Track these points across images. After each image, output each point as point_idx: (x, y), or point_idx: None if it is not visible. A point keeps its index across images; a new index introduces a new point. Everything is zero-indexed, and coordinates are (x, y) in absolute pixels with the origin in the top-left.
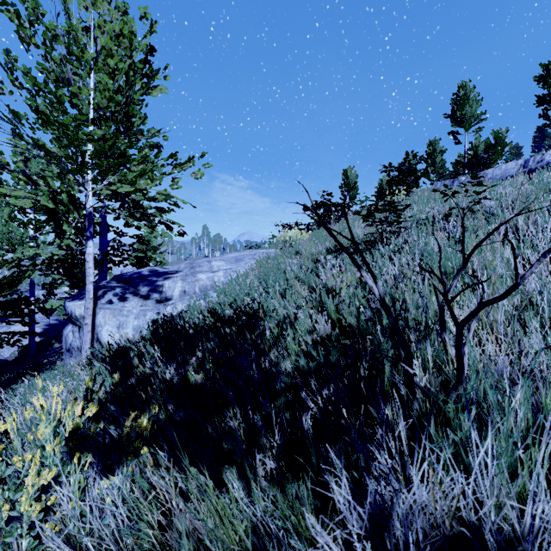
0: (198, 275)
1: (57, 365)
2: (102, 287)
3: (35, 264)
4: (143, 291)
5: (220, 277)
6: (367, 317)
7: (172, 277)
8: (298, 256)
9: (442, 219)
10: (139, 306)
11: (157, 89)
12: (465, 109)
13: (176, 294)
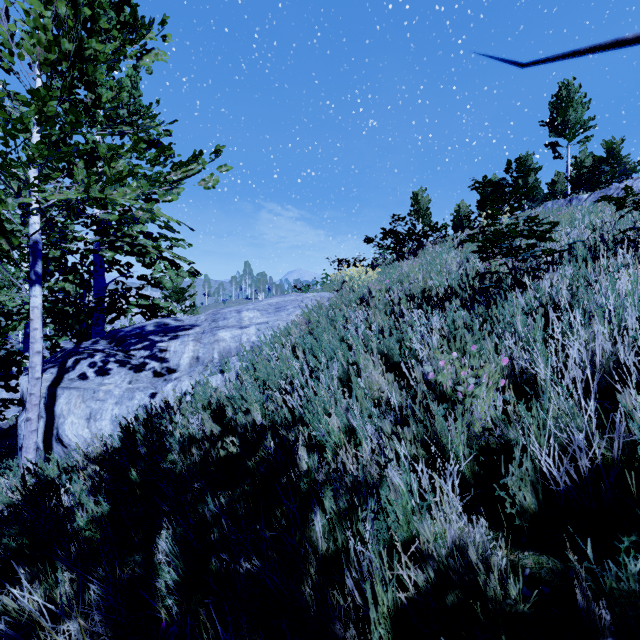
0: (219, 332)
1: (13, 465)
2: (78, 352)
3: (8, 315)
4: (138, 357)
5: (251, 336)
6: (563, 487)
7: (182, 336)
8: (363, 305)
9: (608, 248)
10: (127, 382)
11: (151, 54)
12: (568, 114)
13: (185, 363)
